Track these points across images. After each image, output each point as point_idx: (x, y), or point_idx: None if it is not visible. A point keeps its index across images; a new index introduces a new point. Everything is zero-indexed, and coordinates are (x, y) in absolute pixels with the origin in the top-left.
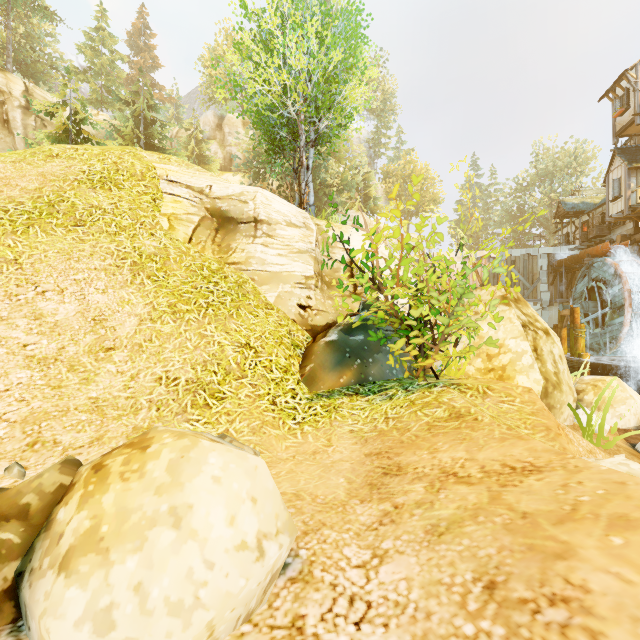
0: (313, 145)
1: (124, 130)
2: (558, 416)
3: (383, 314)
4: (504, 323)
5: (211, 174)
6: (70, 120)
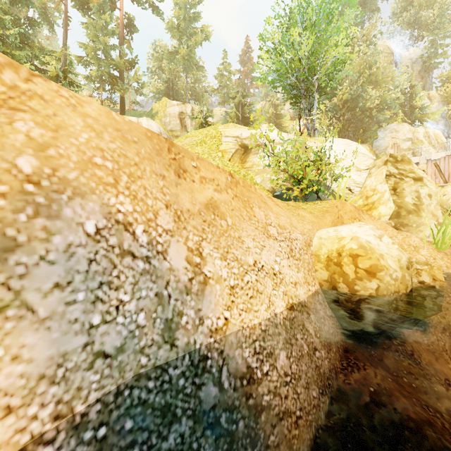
0: (316, 91)
1: (230, 114)
2: (415, 232)
3: (288, 176)
4: (378, 176)
5: (244, 128)
6: (203, 118)
